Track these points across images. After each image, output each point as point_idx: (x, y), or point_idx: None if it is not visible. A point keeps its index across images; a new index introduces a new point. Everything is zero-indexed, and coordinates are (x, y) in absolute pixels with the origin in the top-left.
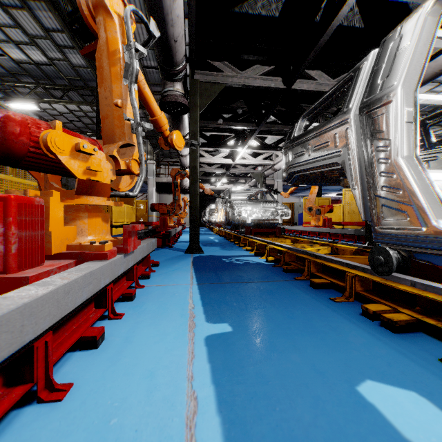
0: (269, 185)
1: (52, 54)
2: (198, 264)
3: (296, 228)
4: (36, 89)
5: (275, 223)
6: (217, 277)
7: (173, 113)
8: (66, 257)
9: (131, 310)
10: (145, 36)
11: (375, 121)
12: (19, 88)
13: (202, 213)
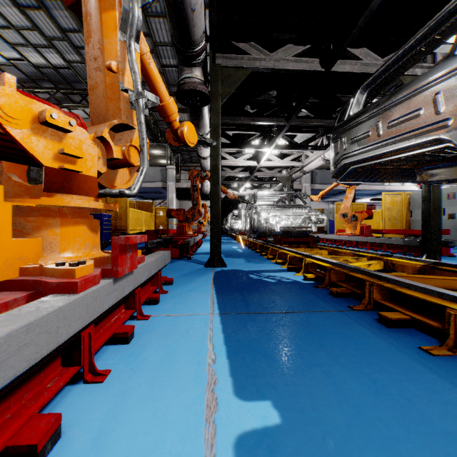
0: (296, 190)
1: (69, 57)
2: (220, 282)
3: (329, 237)
4: (55, 94)
5: (307, 231)
6: (246, 304)
7: (191, 105)
8: (18, 286)
9: (122, 362)
10: (163, 31)
11: None
12: (39, 94)
13: (224, 220)
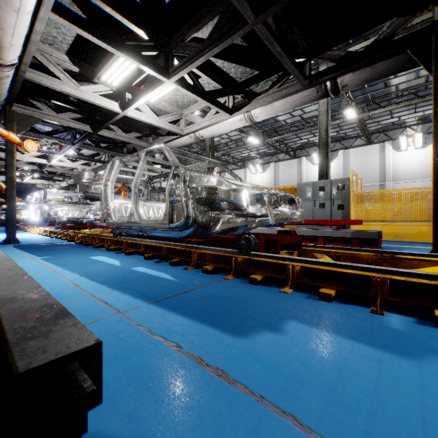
0: None
1: None
2: (22, 247)
3: None
4: None
5: (89, 220)
6: (40, 250)
7: None
8: None
9: None
10: None
11: (106, 189)
12: None
13: None
